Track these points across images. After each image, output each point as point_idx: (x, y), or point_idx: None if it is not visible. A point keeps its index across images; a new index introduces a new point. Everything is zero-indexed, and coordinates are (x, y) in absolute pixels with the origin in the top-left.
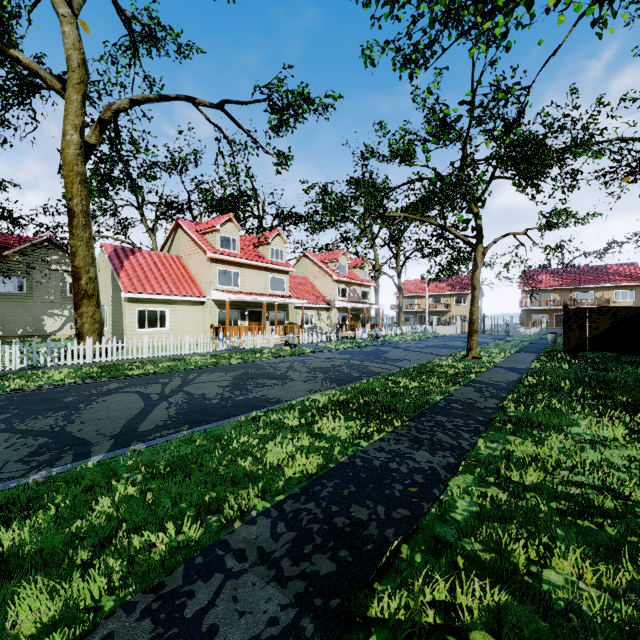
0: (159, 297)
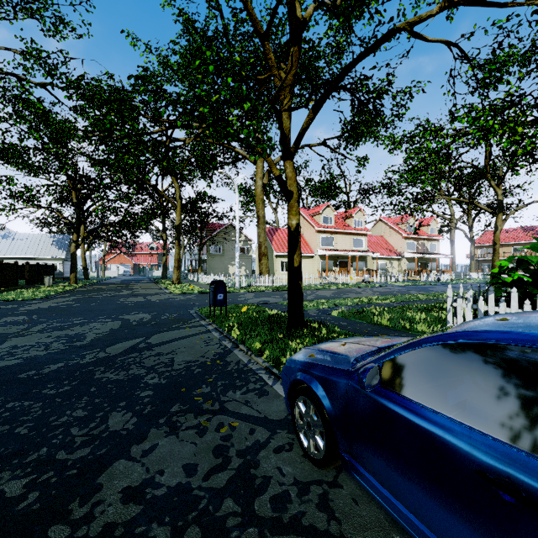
0: None
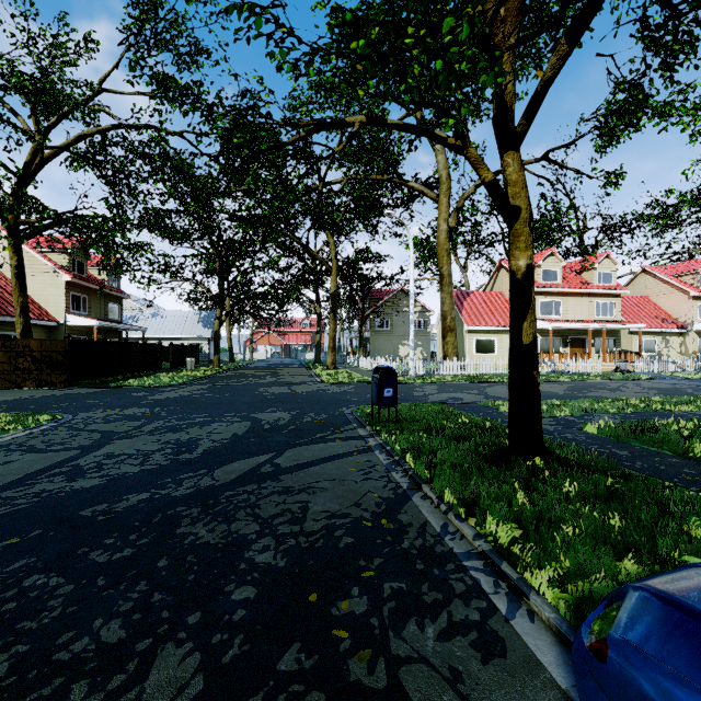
0: (490, 328)
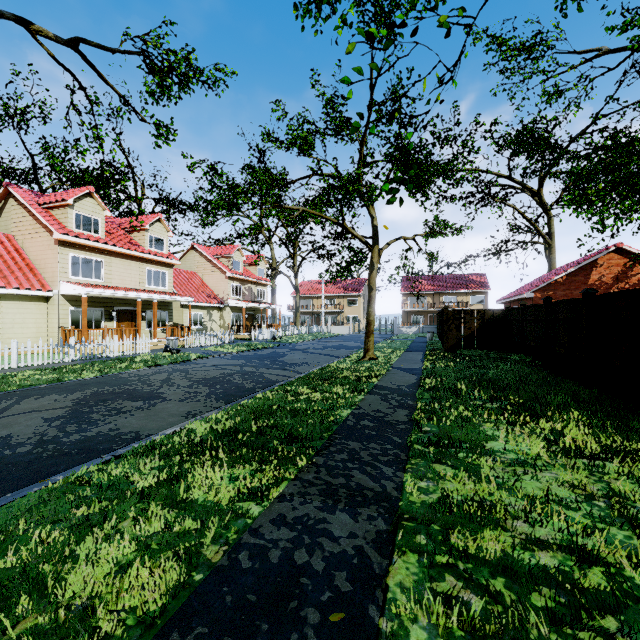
0: None
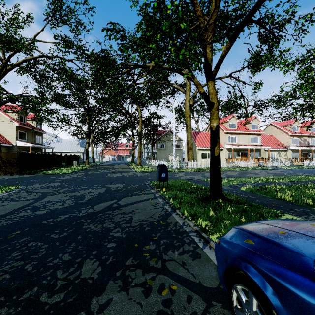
0: (207, 148)
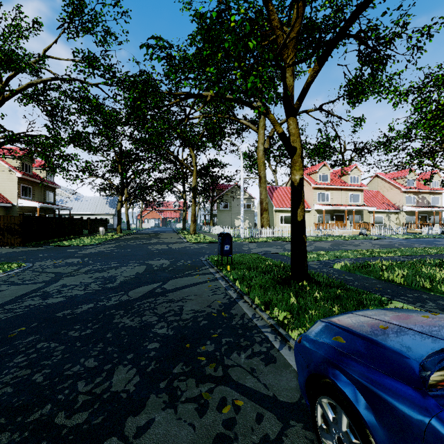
0: (289, 209)
